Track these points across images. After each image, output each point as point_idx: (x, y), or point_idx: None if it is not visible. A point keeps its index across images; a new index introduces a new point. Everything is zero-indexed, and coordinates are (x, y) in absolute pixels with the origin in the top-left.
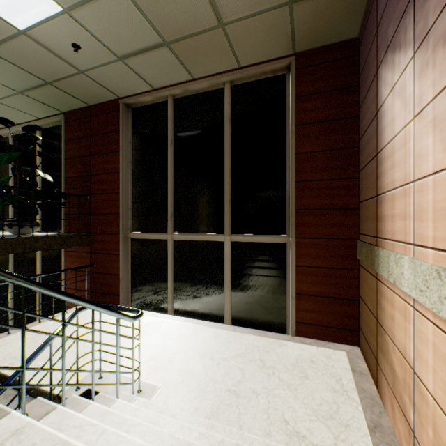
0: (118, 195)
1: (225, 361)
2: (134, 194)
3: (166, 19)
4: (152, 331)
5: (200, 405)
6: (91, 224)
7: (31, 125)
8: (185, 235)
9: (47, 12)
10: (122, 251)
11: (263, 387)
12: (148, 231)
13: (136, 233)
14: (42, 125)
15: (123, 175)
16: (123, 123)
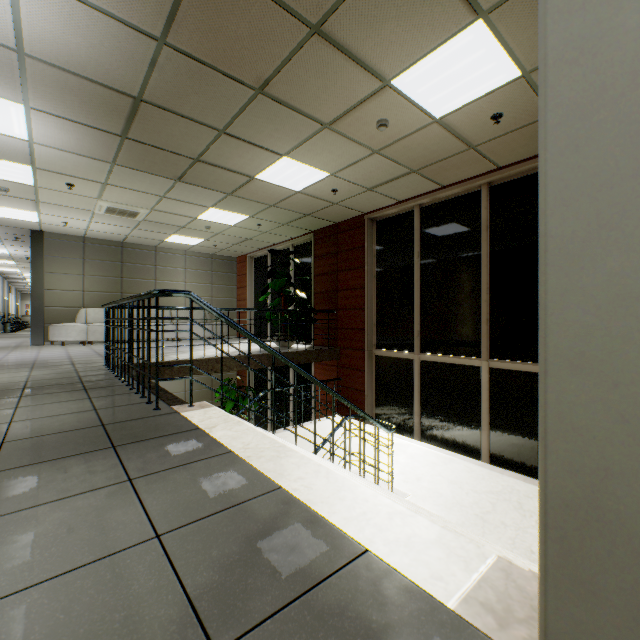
0: (362, 311)
1: (475, 493)
2: (379, 310)
3: (414, 158)
4: (398, 451)
5: (445, 516)
6: (337, 339)
7: (291, 251)
8: (433, 356)
9: (318, 179)
10: (367, 368)
11: (514, 522)
12: (392, 349)
13: (380, 350)
14: (294, 243)
15: (368, 291)
16: (368, 238)
